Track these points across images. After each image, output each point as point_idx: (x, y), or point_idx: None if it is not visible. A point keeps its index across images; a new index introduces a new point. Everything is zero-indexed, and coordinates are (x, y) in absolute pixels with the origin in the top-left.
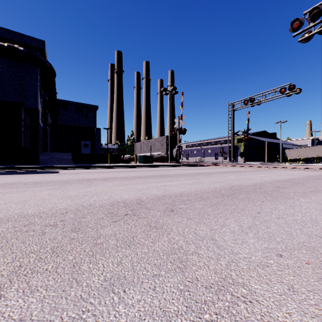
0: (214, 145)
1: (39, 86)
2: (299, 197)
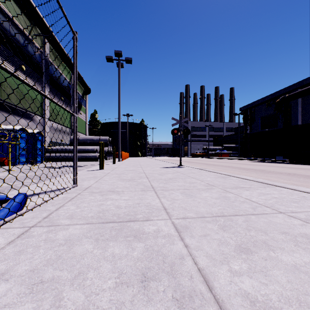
0: None
1: None
2: None
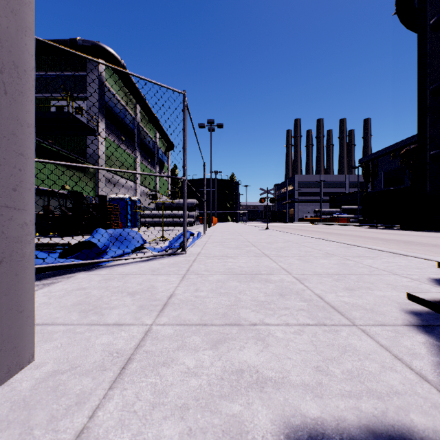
0: None
1: None
2: (372, 240)
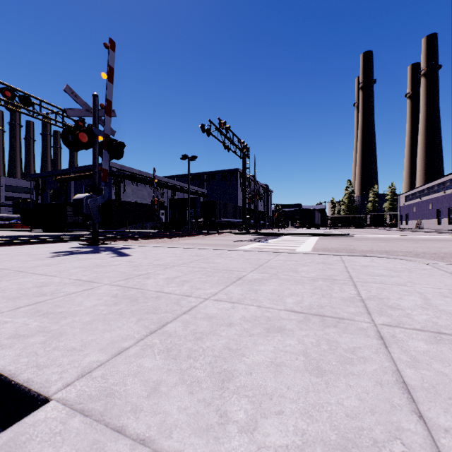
0: (436, 193)
1: (115, 186)
2: None
